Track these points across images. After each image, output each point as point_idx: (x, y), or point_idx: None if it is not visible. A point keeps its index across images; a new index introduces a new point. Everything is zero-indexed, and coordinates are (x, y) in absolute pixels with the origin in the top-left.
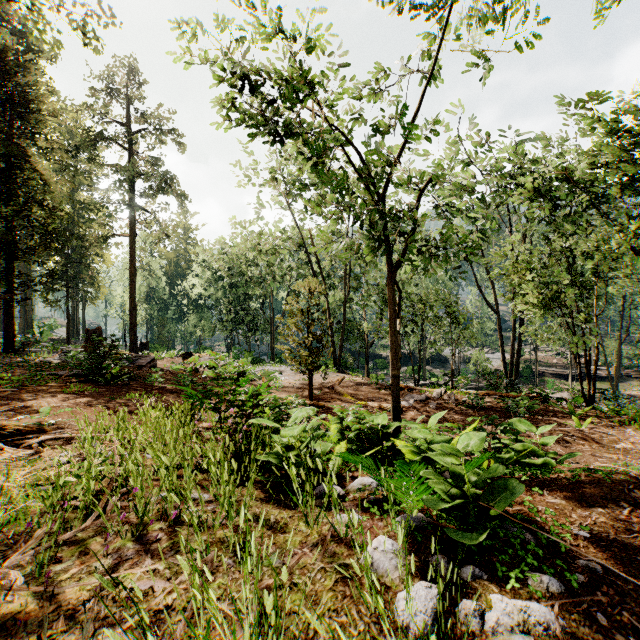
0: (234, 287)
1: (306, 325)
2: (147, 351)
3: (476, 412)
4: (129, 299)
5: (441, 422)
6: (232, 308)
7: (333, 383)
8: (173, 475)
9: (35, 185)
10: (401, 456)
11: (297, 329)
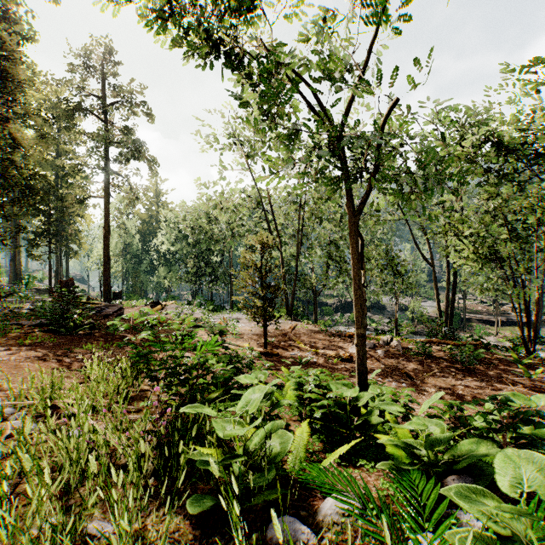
0: (198, 243)
1: (261, 277)
2: (120, 300)
3: (424, 360)
4: (103, 253)
5: (392, 371)
6: (196, 262)
7: (286, 330)
8: (23, 538)
9: (4, 144)
10: (375, 438)
11: (252, 280)
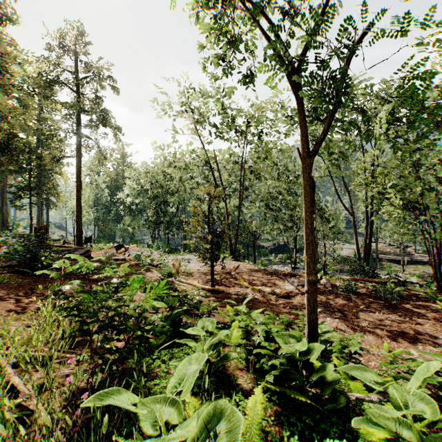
0: (157, 196)
1: (208, 223)
2: (90, 243)
3: (352, 297)
4: (76, 204)
5: (324, 307)
6: (155, 211)
7: (230, 270)
8: None
9: None
10: (335, 402)
11: (201, 227)
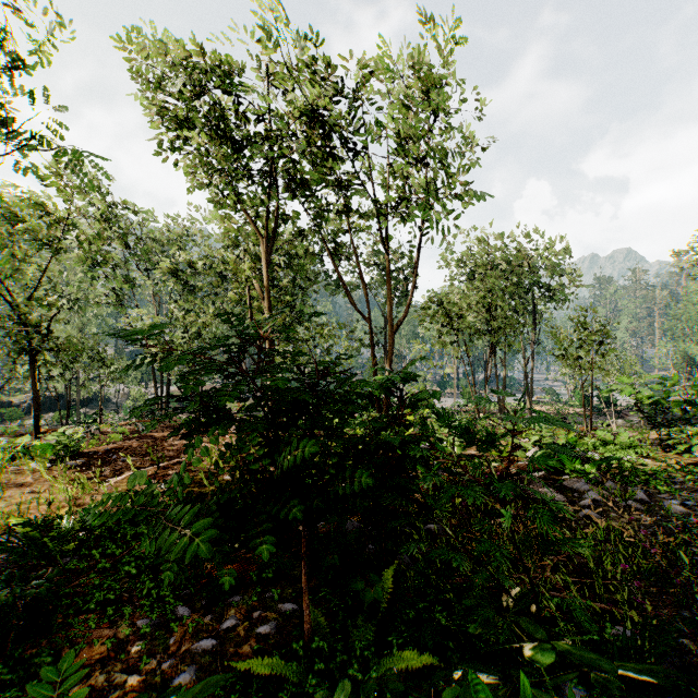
0: None
1: None
2: None
3: None
4: None
5: None
6: None
7: None
8: None
9: None
10: None
11: None
